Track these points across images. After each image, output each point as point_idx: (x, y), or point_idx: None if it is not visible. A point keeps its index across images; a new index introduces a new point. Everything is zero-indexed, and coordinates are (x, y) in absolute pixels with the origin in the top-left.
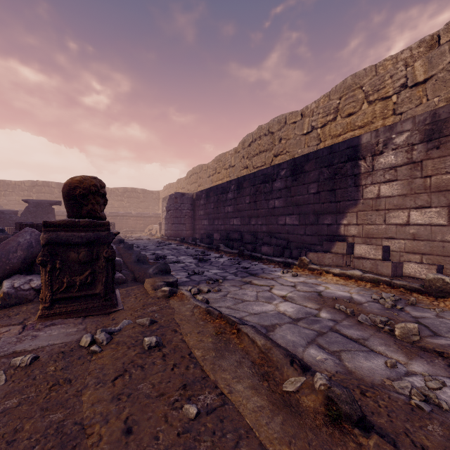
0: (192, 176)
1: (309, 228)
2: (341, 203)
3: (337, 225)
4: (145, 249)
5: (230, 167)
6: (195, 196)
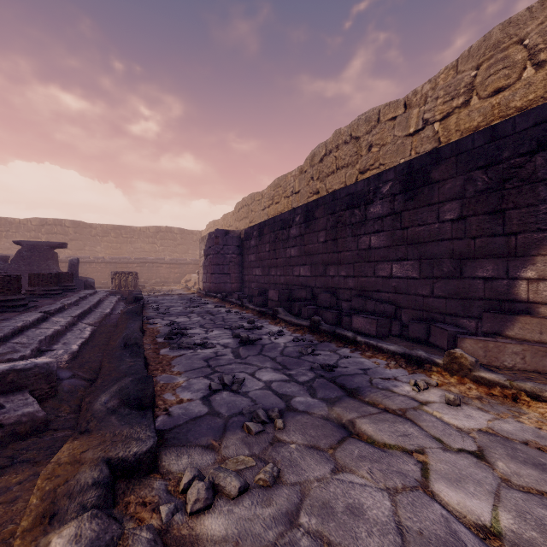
0: (241, 210)
1: (442, 285)
2: (519, 236)
3: (508, 280)
4: (163, 313)
5: (294, 194)
6: (243, 235)
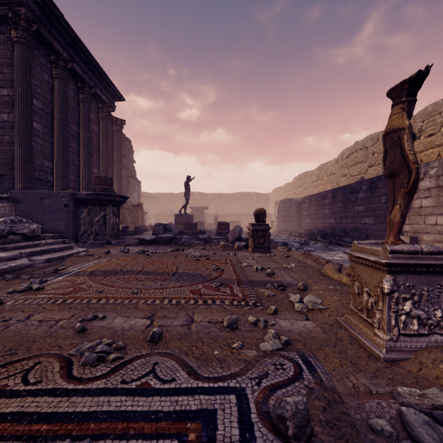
0: (298, 182)
1: (381, 226)
2: None
3: None
4: None
5: (331, 175)
6: (300, 201)
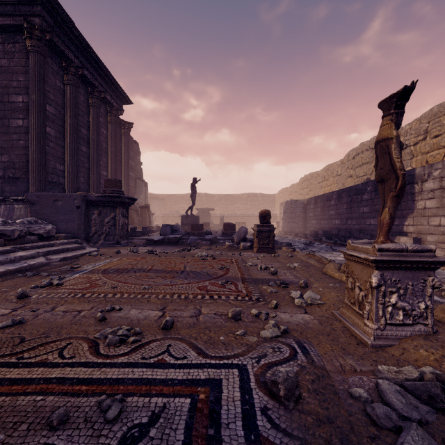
0: (304, 183)
1: None
2: (404, 211)
3: (401, 225)
4: None
5: (337, 176)
6: (306, 202)
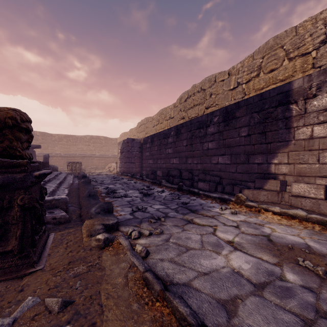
0: (141, 126)
1: (240, 167)
2: (271, 144)
3: (267, 164)
4: (101, 183)
5: (170, 118)
6: (142, 141)
